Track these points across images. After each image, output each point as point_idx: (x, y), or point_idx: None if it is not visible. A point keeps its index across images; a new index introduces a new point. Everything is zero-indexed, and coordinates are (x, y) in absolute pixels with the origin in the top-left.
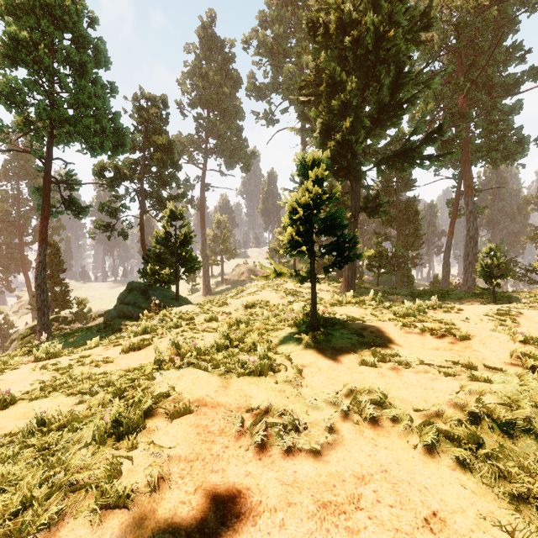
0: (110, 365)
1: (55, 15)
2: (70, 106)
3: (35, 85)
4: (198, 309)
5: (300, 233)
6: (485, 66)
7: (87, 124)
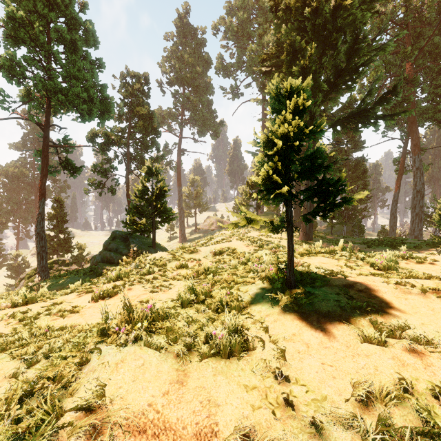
0: (75, 315)
1: (51, 0)
2: (63, 79)
3: (33, 61)
4: (171, 256)
5: (278, 172)
6: (432, 35)
7: (76, 93)
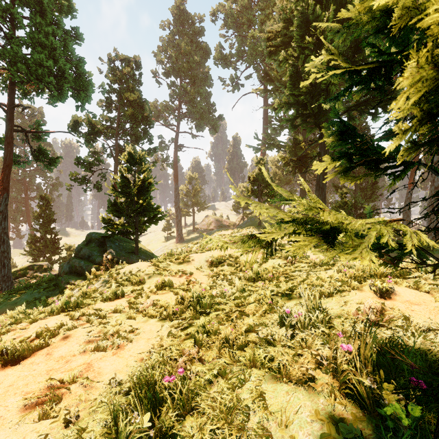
0: None
1: None
2: (27, 47)
3: None
4: (152, 268)
5: None
6: None
7: (39, 61)
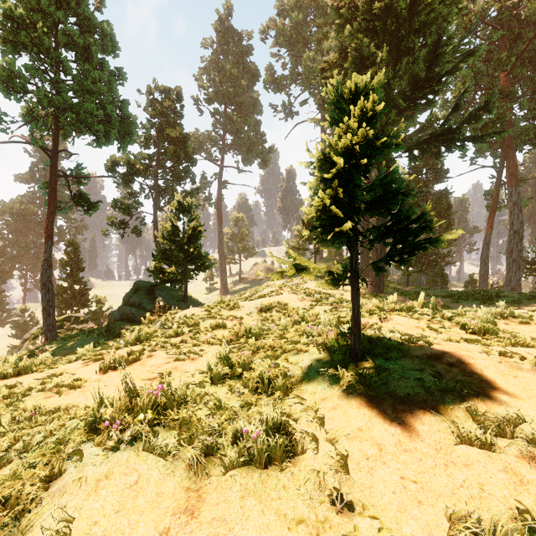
0: (76, 392)
1: None
2: (74, 93)
3: (37, 71)
4: (205, 313)
5: (338, 202)
6: (533, 37)
7: (89, 110)
